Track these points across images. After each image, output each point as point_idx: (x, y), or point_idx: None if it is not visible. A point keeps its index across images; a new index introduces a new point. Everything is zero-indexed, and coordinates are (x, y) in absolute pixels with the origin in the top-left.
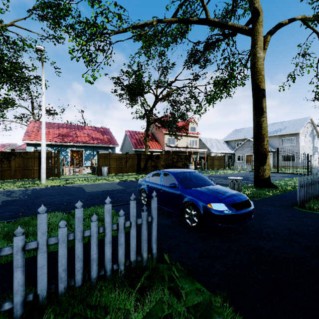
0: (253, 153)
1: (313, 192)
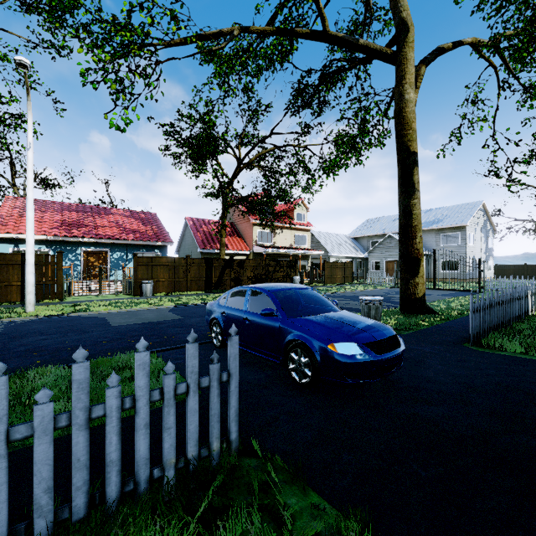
0: (399, 257)
1: (493, 319)
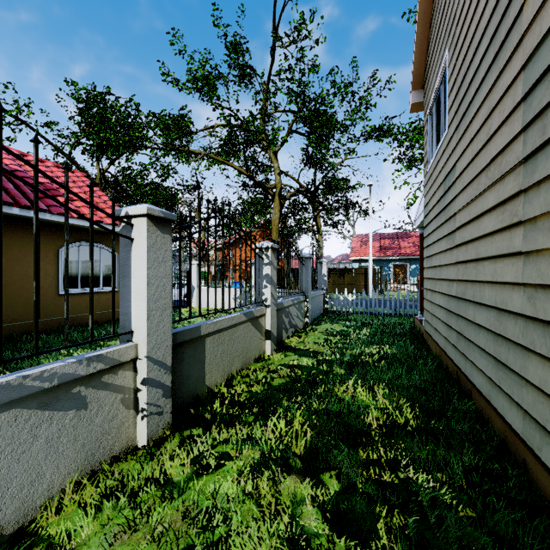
0: None
1: None
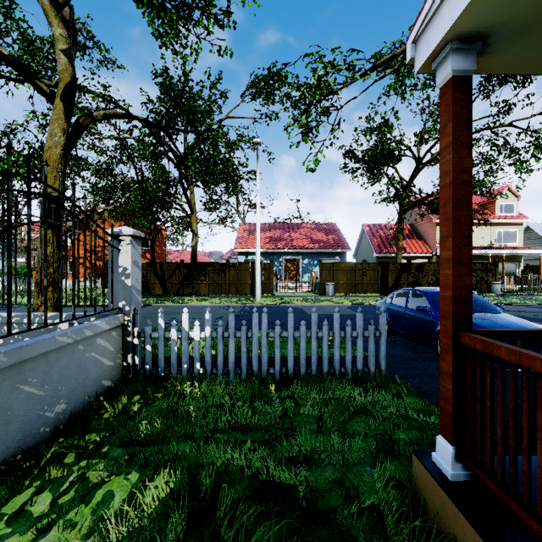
0: None
1: None
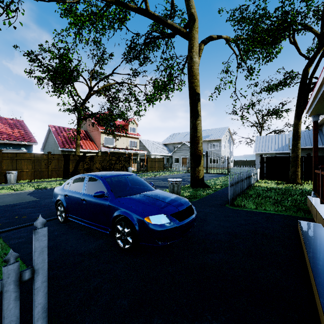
0: (190, 155)
1: (238, 189)
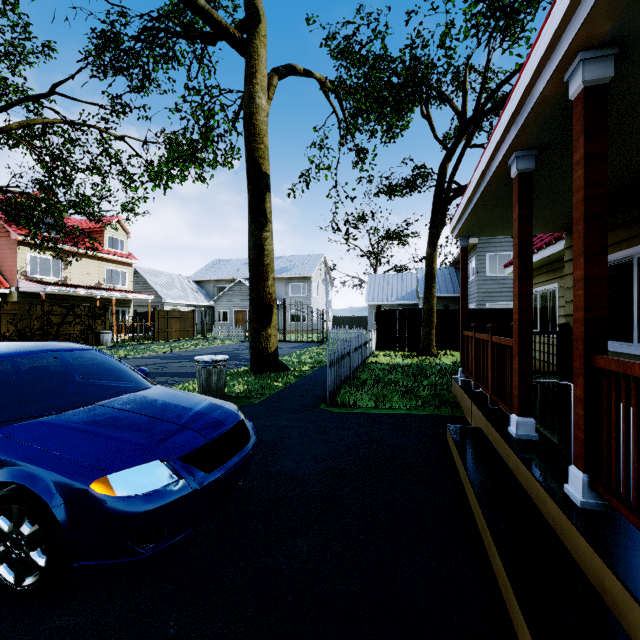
0: (250, 303)
1: (344, 372)
